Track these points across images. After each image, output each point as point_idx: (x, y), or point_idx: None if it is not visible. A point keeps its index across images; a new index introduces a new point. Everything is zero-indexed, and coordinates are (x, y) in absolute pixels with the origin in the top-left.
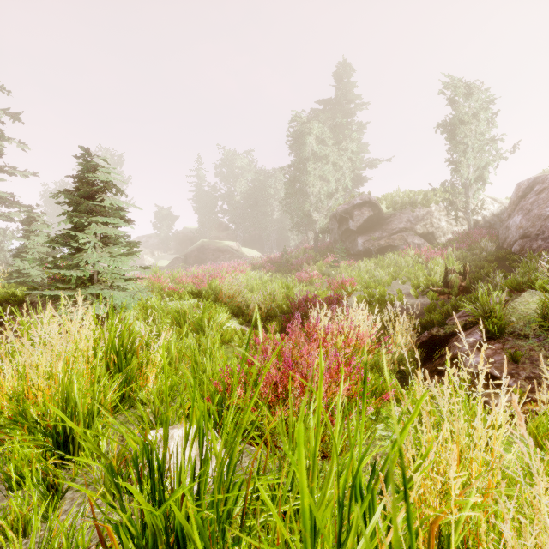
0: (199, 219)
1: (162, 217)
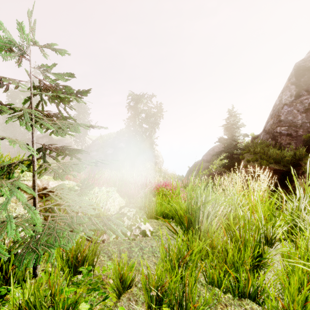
0: None
1: None
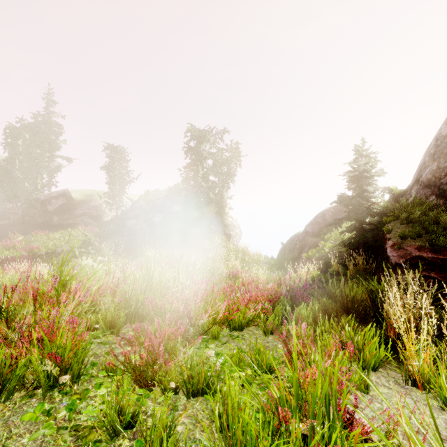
0: None
1: None
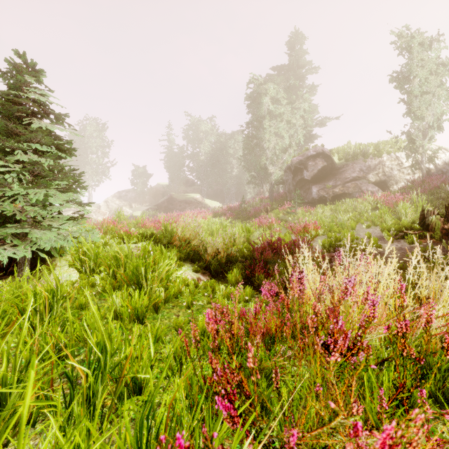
0: (169, 176)
1: (138, 174)
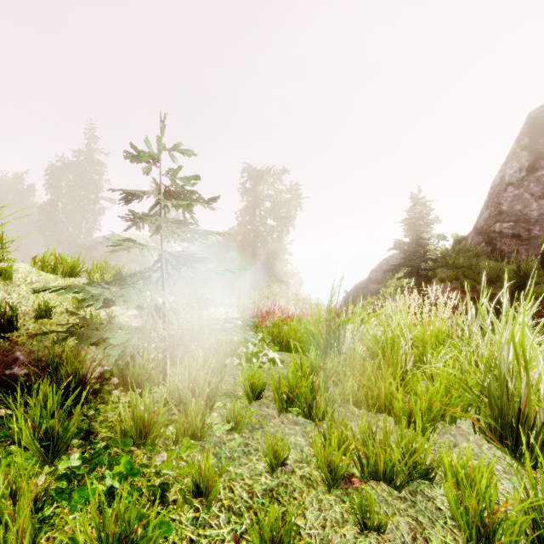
0: None
1: None
